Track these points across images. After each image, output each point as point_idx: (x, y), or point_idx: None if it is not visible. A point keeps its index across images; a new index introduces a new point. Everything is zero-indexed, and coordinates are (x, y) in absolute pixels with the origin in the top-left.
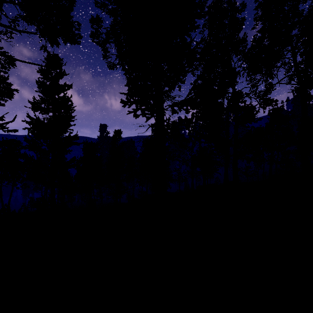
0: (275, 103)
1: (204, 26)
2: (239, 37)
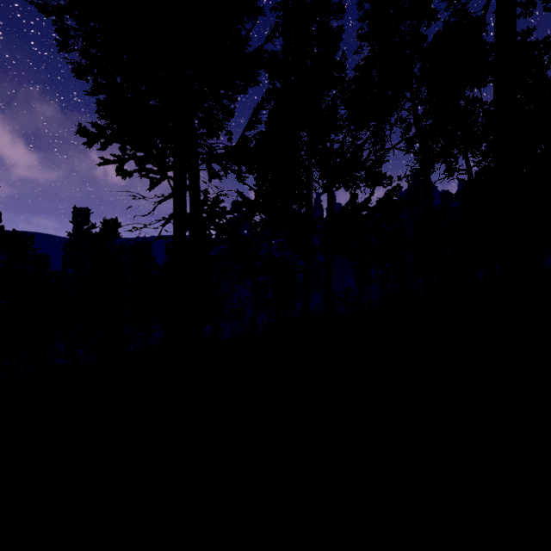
0: (389, 179)
1: (276, 29)
2: (335, 59)
